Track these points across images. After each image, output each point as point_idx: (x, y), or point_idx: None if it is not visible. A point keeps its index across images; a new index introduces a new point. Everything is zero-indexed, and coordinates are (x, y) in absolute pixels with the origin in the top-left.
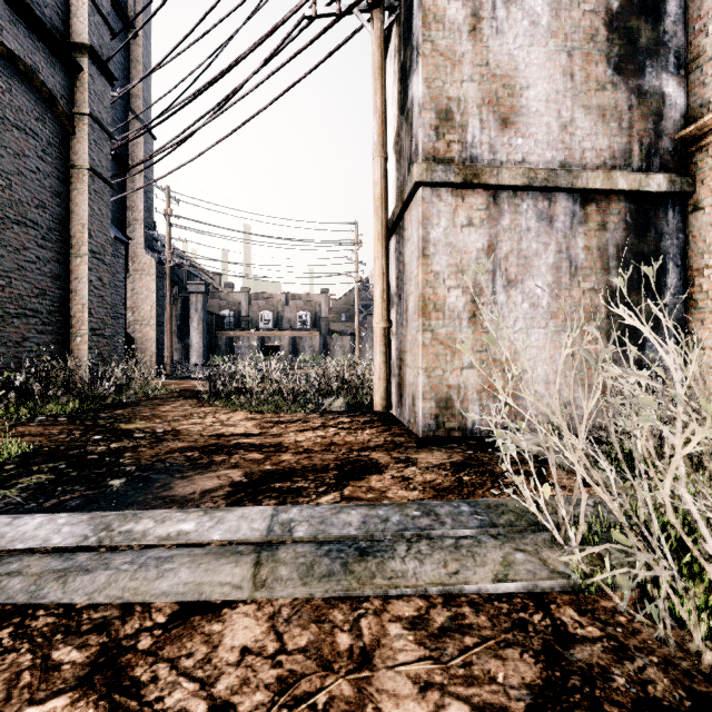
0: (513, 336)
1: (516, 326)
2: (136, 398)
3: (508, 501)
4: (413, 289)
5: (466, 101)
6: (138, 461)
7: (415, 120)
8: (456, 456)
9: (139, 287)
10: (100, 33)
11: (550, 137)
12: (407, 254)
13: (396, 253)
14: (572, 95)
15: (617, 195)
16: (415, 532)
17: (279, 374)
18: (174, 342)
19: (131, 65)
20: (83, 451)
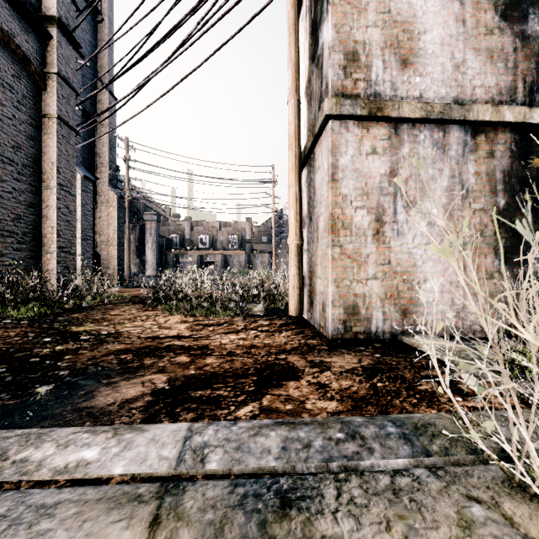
0: (412, 251)
1: (415, 242)
2: (93, 303)
3: (435, 419)
4: (323, 210)
5: (371, 44)
6: (74, 364)
7: (325, 62)
8: (366, 360)
9: (104, 216)
10: (67, 9)
11: (444, 76)
12: (318, 180)
13: (307, 181)
14: (464, 38)
15: (504, 126)
16: (341, 463)
17: (210, 284)
18: (133, 258)
19: (99, 43)
20: (29, 353)
